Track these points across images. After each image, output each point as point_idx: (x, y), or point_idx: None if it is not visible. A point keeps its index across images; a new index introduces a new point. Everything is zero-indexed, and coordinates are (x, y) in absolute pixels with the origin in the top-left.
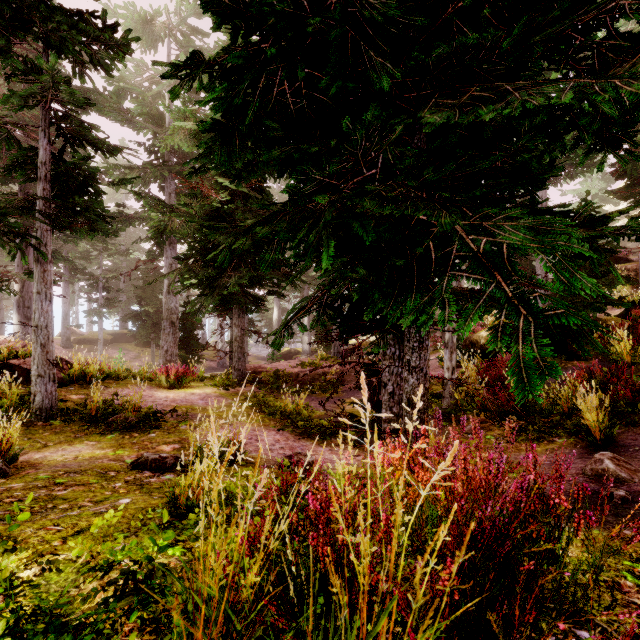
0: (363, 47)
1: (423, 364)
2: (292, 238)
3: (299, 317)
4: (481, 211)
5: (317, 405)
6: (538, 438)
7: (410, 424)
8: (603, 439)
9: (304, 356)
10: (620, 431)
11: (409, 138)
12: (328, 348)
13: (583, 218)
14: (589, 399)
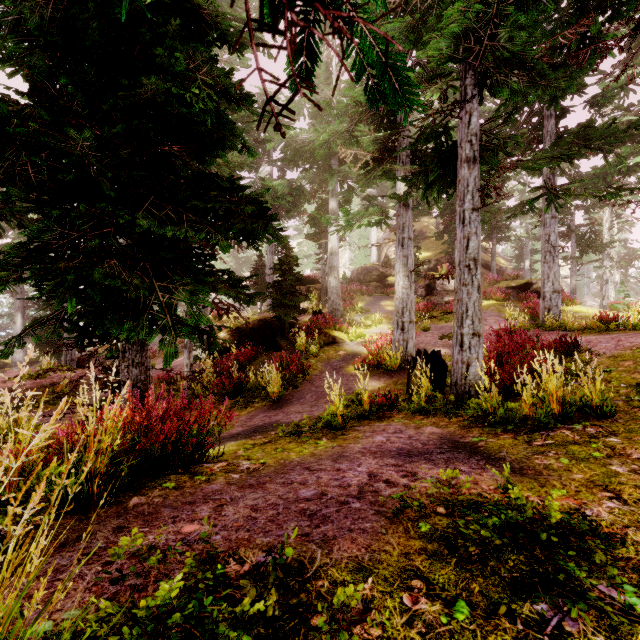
0: (96, 171)
1: (144, 360)
2: (40, 285)
3: (34, 330)
4: (172, 276)
5: (44, 419)
6: (245, 406)
7: (111, 378)
8: (277, 398)
9: (16, 369)
10: (289, 393)
11: (134, 213)
12: (57, 356)
13: (232, 279)
14: (275, 376)
